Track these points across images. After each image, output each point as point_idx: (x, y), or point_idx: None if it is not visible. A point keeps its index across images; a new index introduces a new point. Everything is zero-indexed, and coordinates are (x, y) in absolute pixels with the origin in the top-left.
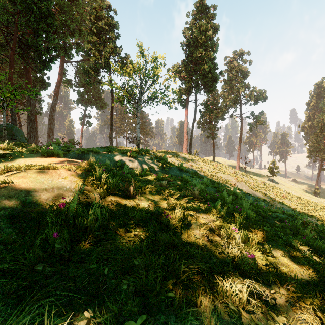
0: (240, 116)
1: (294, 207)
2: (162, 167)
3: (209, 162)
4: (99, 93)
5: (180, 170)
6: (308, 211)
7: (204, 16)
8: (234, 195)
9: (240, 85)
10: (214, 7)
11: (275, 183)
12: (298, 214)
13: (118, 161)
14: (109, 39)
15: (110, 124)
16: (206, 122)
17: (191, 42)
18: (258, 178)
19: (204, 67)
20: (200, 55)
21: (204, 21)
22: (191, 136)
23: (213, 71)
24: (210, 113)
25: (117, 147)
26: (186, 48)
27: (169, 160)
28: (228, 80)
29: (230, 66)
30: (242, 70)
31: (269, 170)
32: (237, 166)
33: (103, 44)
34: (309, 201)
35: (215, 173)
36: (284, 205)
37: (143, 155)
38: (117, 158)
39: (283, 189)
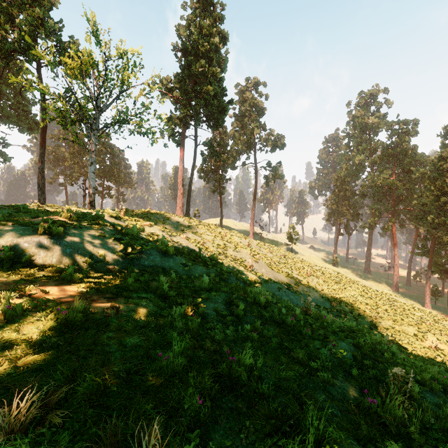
0: (255, 165)
1: (320, 288)
2: (125, 253)
3: (215, 229)
4: (25, 104)
5: (163, 254)
6: (335, 292)
7: (208, 14)
8: (256, 301)
9: (255, 124)
10: (221, 6)
11: (295, 253)
12: (327, 300)
13: (3, 247)
14: (34, 1)
15: (39, 160)
16: (211, 170)
17: (189, 47)
18: (277, 249)
19: (208, 89)
20: (202, 69)
21: (208, 21)
22: (189, 190)
23: (220, 98)
24: (217, 158)
25: (41, 206)
26: (182, 56)
27: (147, 231)
28: (239, 116)
29: (242, 97)
30: (257, 105)
31: (288, 237)
32: (251, 232)
33: (21, 8)
34: (332, 277)
35: (223, 248)
36: (311, 288)
37: (85, 227)
38: (4, 239)
39: (304, 261)
